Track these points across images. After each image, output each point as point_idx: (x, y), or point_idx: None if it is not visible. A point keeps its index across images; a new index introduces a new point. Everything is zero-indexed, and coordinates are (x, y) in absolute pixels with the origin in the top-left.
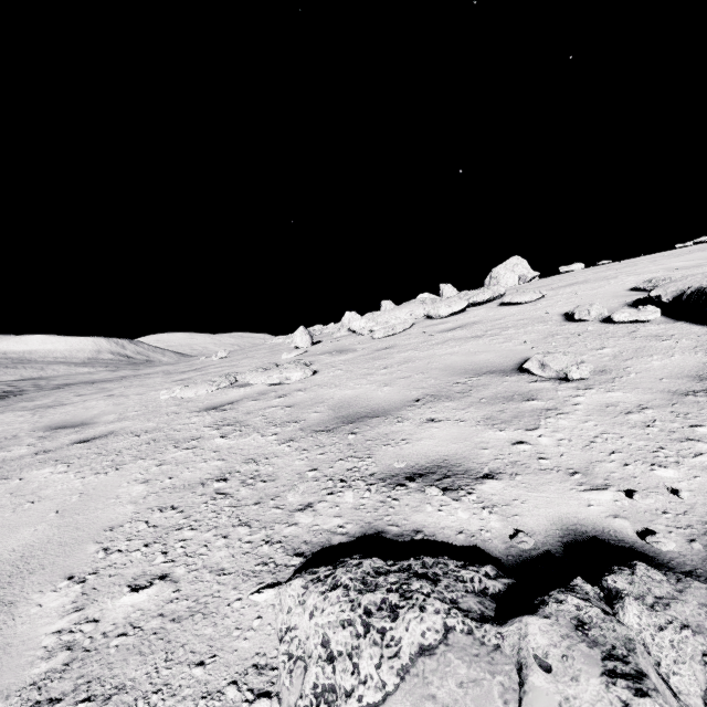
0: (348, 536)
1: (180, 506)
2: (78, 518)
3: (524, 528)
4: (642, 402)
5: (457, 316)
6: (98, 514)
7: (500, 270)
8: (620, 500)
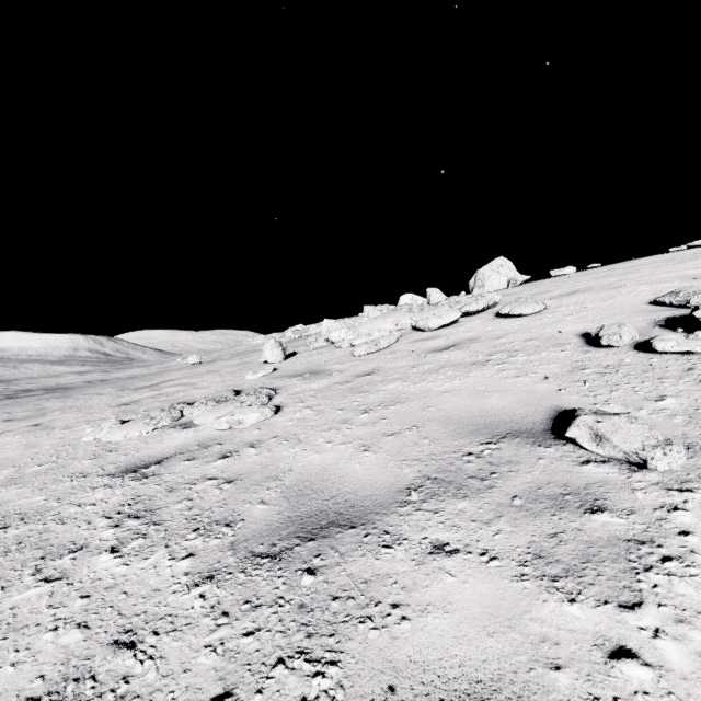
0: None
1: None
2: None
3: None
4: None
5: (449, 329)
6: None
7: (486, 271)
8: None
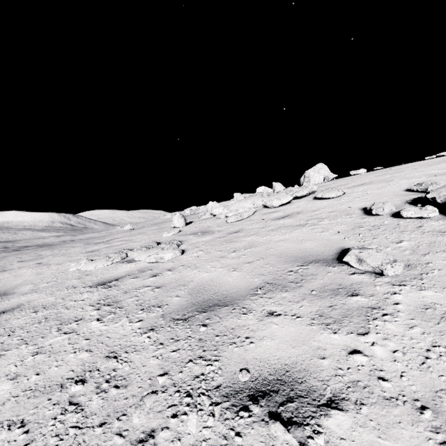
0: None
1: (29, 422)
2: None
3: None
4: None
5: (285, 206)
6: None
7: (311, 172)
8: None
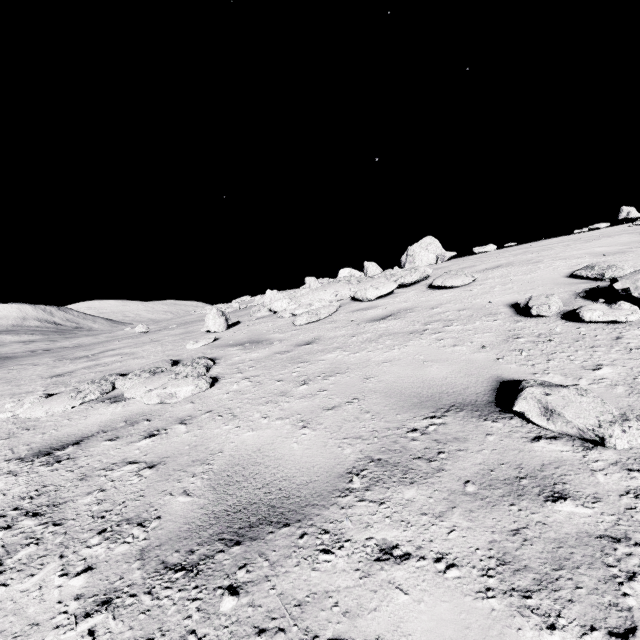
0: None
1: None
2: None
3: None
4: None
5: (386, 299)
6: None
7: (416, 248)
8: None
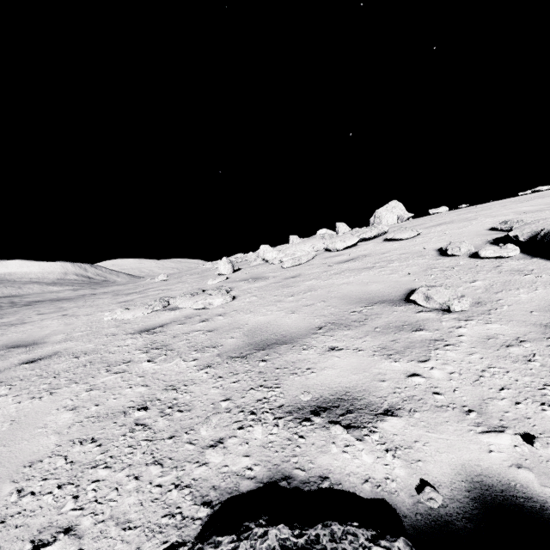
0: (256, 481)
1: (100, 438)
2: (3, 450)
3: (429, 478)
4: (519, 335)
5: (351, 249)
6: (23, 446)
7: (382, 211)
8: (519, 446)
